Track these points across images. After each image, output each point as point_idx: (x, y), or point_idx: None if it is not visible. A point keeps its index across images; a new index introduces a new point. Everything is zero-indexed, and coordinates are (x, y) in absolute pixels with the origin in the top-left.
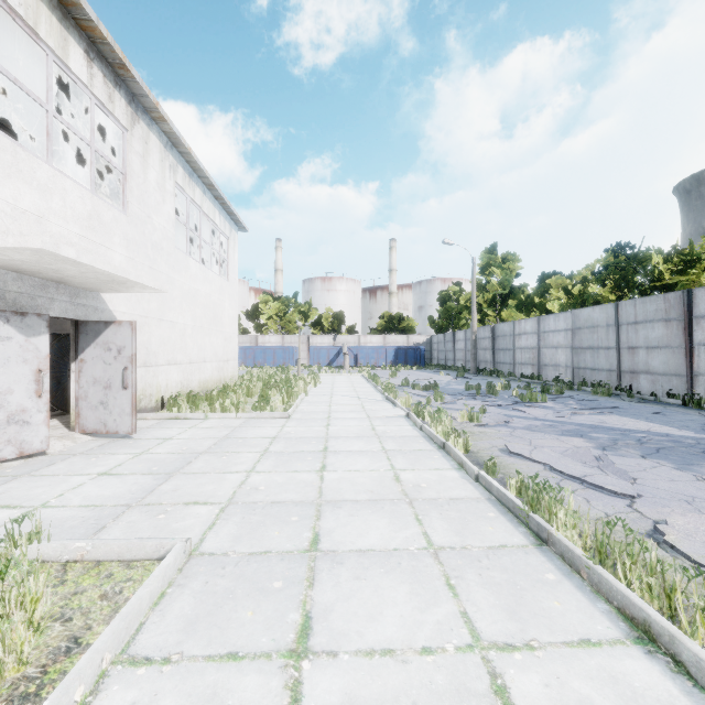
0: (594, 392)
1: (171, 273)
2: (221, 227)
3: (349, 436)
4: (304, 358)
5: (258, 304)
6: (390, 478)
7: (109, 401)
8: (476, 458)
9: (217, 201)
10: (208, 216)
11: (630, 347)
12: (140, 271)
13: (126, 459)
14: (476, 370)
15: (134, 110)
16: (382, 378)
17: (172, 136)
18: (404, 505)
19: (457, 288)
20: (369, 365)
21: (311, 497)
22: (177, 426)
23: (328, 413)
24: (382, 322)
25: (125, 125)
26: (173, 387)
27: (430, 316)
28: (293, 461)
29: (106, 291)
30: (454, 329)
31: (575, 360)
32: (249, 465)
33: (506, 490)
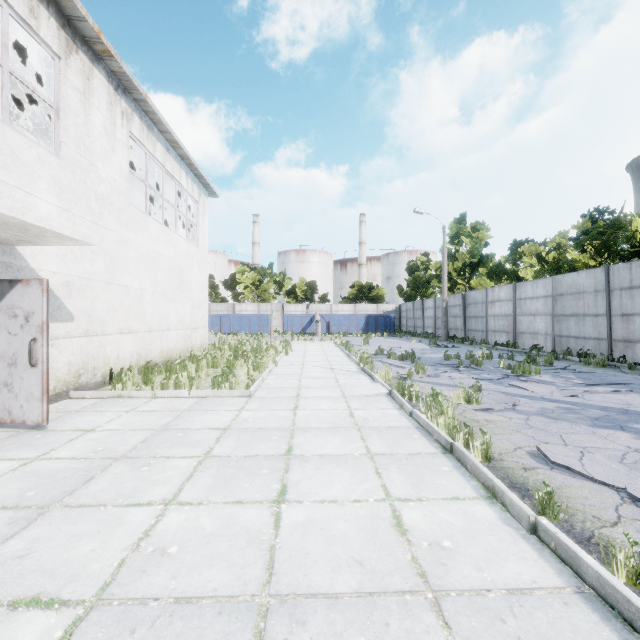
0: (585, 363)
1: (123, 232)
2: (189, 190)
3: (321, 427)
4: (279, 325)
5: (235, 274)
6: (387, 523)
7: (14, 382)
8: (505, 473)
9: (183, 161)
10: (173, 176)
11: (624, 314)
12: (79, 226)
13: (3, 472)
14: (447, 337)
15: (71, 37)
16: (355, 345)
17: (123, 77)
18: (427, 613)
19: (425, 258)
20: (341, 332)
21: (251, 582)
22: (113, 409)
23: (297, 390)
24: (353, 291)
25: (55, 50)
26: (126, 358)
27: (398, 285)
28: (240, 476)
29: (18, 243)
30: (422, 298)
31: (556, 328)
32: (173, 486)
33: (623, 586)
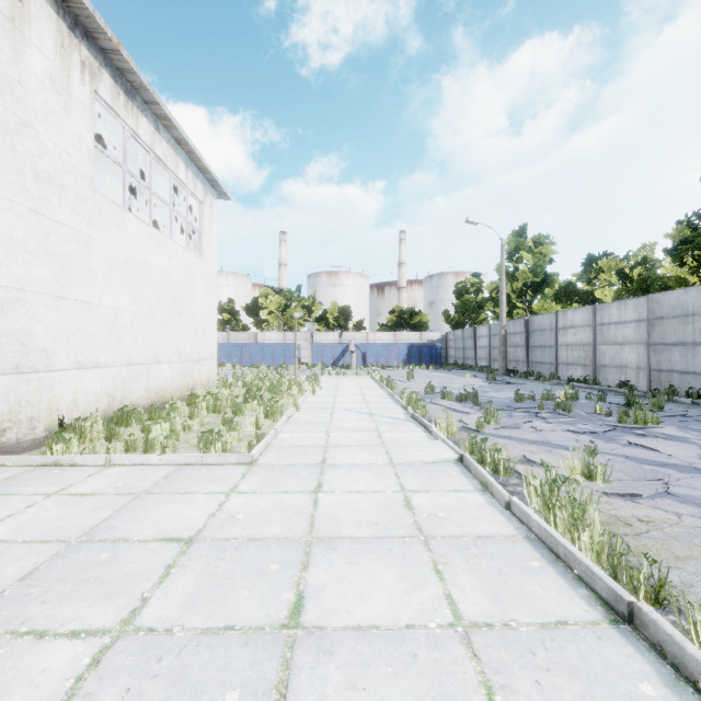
0: None
1: (85, 228)
2: (189, 185)
3: (360, 537)
4: (307, 356)
5: (258, 298)
6: None
7: None
8: None
9: (181, 148)
10: (165, 164)
11: None
12: (2, 211)
13: None
14: (506, 371)
15: None
16: (397, 381)
17: (80, 10)
18: None
19: (476, 279)
20: (379, 364)
21: None
22: (30, 490)
23: (323, 451)
24: (393, 317)
25: None
26: (90, 402)
27: (445, 311)
28: None
29: None
30: (472, 325)
31: (653, 360)
32: None
33: None
